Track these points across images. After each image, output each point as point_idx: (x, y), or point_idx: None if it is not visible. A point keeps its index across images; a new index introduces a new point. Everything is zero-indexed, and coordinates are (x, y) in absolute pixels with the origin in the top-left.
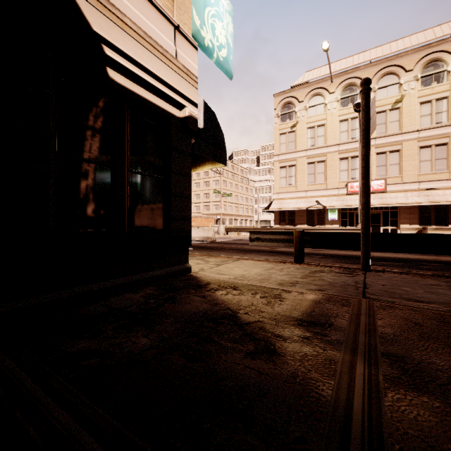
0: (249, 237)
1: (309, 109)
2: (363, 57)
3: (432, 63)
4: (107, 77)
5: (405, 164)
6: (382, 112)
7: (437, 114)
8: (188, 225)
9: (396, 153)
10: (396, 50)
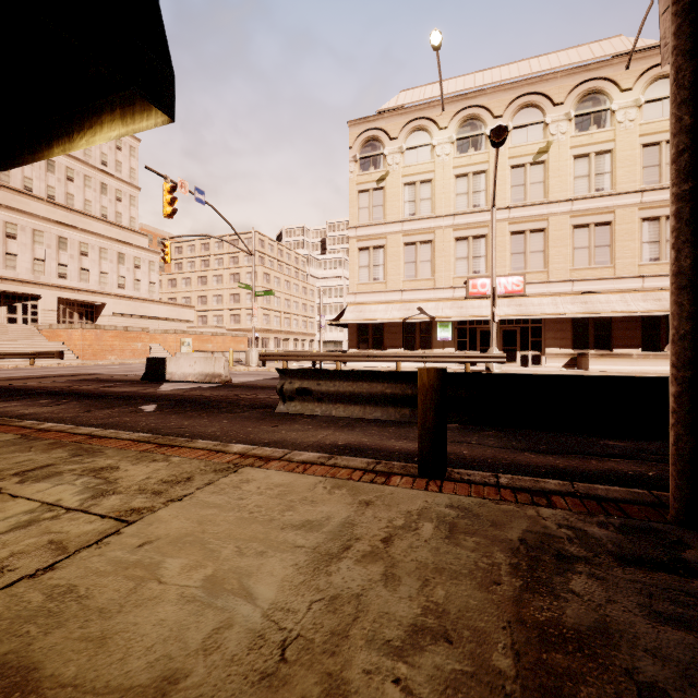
0: (278, 386)
1: (406, 152)
2: (490, 76)
3: (590, 95)
4: None
5: (553, 252)
6: (520, 166)
7: (598, 176)
8: None
9: (540, 235)
10: (539, 70)
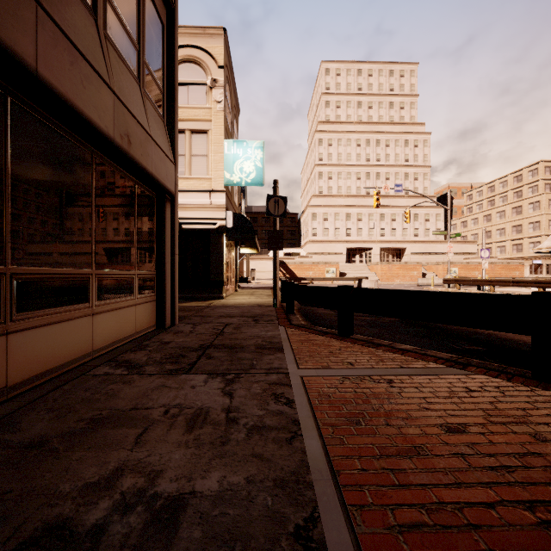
0: None
1: None
2: None
3: None
4: (182, 228)
5: None
6: None
7: None
8: (221, 276)
9: None
10: None
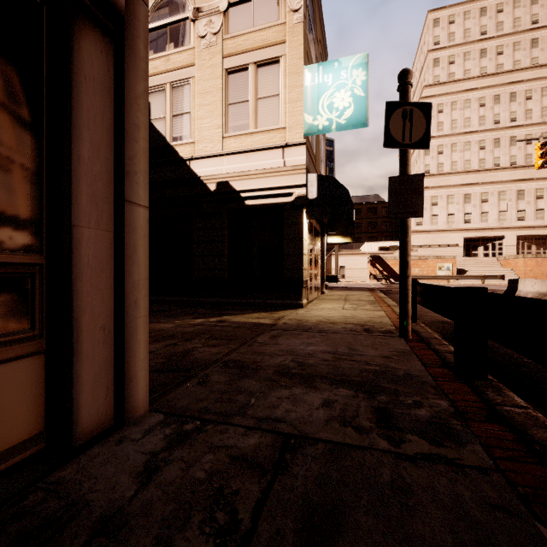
0: None
1: None
2: None
3: None
4: (245, 205)
5: None
6: None
7: None
8: (300, 274)
9: None
10: None
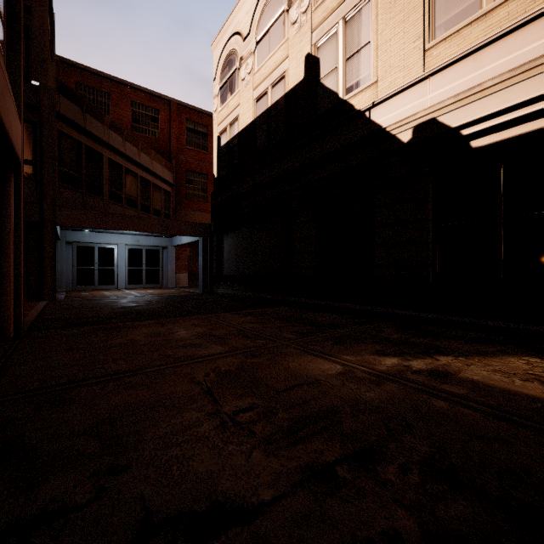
0: None
1: None
2: None
3: None
4: (470, 150)
5: None
6: None
7: None
8: None
9: None
10: None
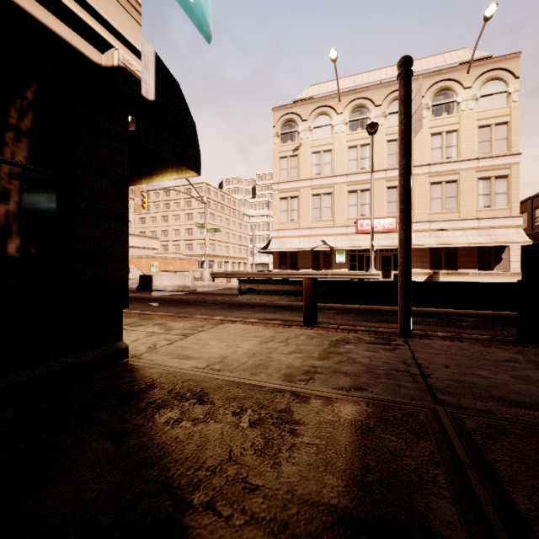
0: (238, 287)
1: (313, 130)
2: (373, 76)
3: (442, 91)
4: None
5: (416, 201)
6: (394, 141)
7: (448, 148)
8: (121, 271)
9: None
10: None
